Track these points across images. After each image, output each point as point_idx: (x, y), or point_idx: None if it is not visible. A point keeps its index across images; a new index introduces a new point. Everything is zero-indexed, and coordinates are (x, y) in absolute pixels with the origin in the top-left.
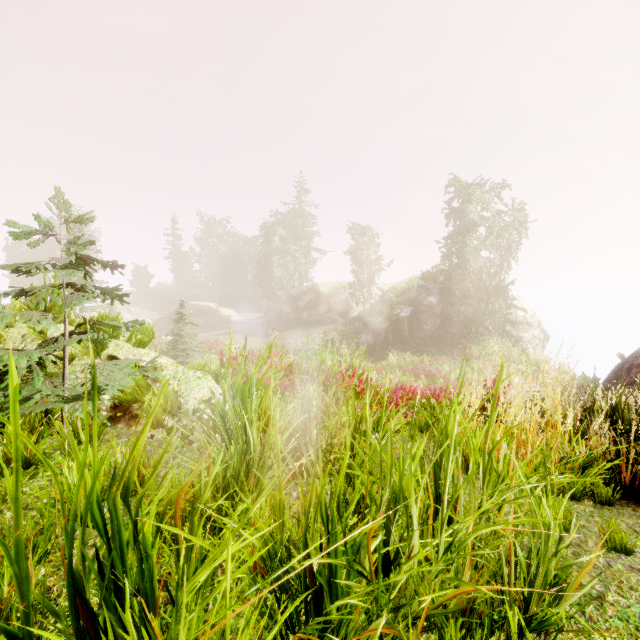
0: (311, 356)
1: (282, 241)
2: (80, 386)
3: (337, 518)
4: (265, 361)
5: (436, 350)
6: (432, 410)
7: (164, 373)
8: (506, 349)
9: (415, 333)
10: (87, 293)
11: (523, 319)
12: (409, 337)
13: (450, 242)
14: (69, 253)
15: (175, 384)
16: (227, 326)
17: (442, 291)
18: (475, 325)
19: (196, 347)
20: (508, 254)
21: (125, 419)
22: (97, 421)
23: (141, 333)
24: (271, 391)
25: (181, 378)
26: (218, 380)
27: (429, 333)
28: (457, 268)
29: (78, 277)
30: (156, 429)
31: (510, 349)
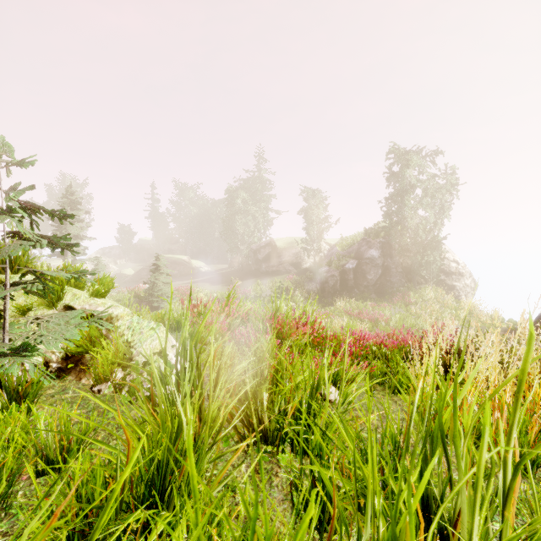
0: (268, 302)
1: (244, 203)
2: (26, 338)
3: (291, 508)
4: (223, 309)
5: (378, 297)
6: (383, 358)
7: (119, 323)
8: (440, 296)
9: (359, 282)
10: (25, 242)
11: (455, 270)
12: (354, 285)
13: (390, 202)
14: (7, 200)
15: (129, 334)
16: (197, 276)
17: (383, 245)
18: (412, 275)
19: (169, 294)
20: (442, 212)
21: (76, 371)
22: (34, 378)
23: (100, 283)
24: (211, 356)
25: (135, 328)
26: (178, 327)
27: (372, 282)
28: (396, 225)
29: (17, 225)
30: (104, 383)
31: (444, 296)
